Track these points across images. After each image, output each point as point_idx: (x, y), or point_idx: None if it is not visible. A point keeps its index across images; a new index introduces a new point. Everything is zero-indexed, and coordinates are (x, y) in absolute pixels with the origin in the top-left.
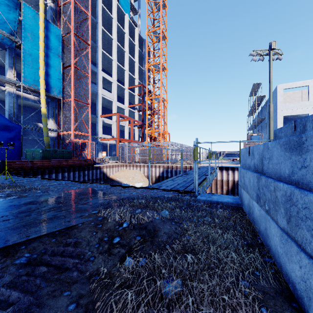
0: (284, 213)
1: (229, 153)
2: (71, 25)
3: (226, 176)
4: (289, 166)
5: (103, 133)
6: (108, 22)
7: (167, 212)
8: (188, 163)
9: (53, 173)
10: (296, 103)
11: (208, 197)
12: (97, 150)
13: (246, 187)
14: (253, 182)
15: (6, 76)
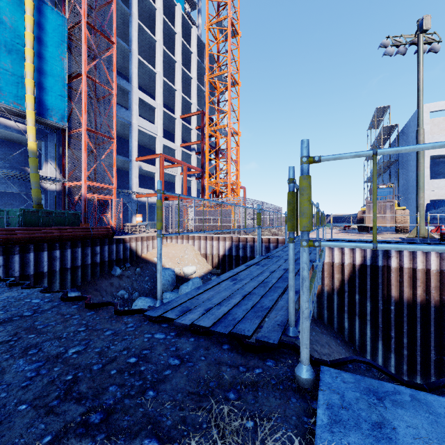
0: None
1: (335, 218)
2: (82, 9)
3: (339, 256)
4: None
5: (143, 187)
6: (150, 15)
7: None
8: (272, 232)
9: (30, 251)
10: None
11: (375, 439)
12: (129, 213)
13: None
14: None
15: None
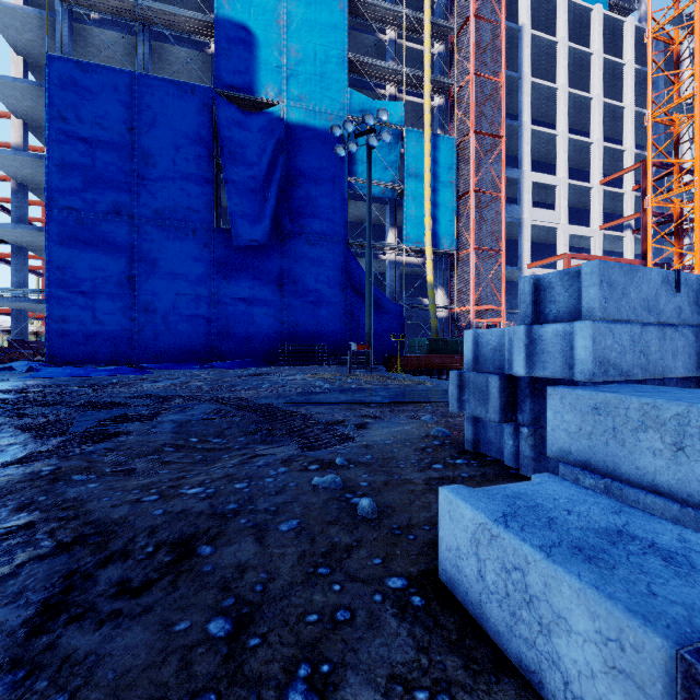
0: None
1: None
2: (470, 121)
3: None
4: None
5: None
6: (547, 55)
7: None
8: None
9: (443, 374)
10: None
11: None
12: None
13: None
14: None
15: (387, 240)
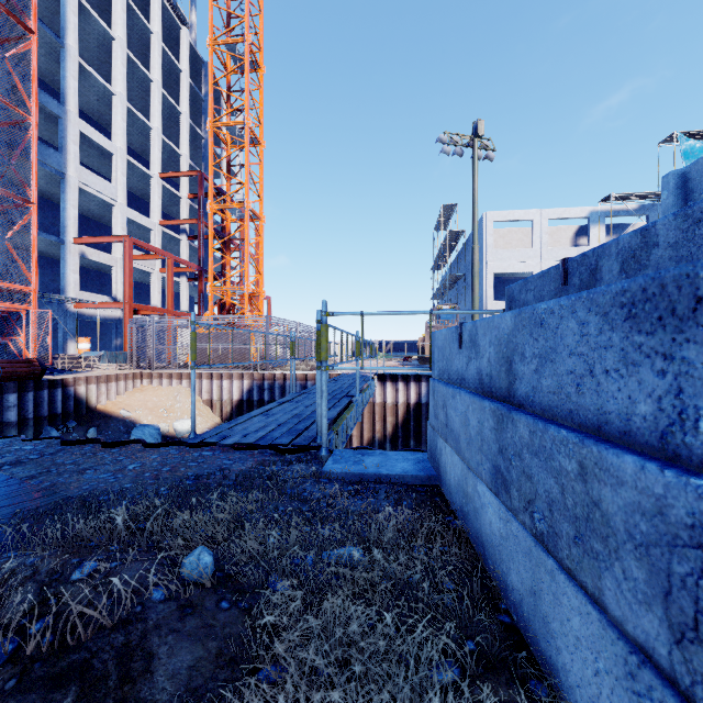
0: (649, 589)
1: (397, 345)
2: None
3: (392, 394)
4: (657, 389)
5: (86, 289)
6: None
7: (209, 559)
8: (311, 366)
9: None
10: (513, 251)
11: (353, 464)
12: (61, 335)
13: (455, 437)
14: (480, 428)
15: None
